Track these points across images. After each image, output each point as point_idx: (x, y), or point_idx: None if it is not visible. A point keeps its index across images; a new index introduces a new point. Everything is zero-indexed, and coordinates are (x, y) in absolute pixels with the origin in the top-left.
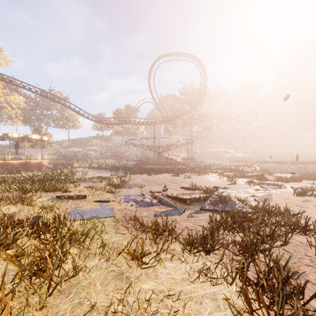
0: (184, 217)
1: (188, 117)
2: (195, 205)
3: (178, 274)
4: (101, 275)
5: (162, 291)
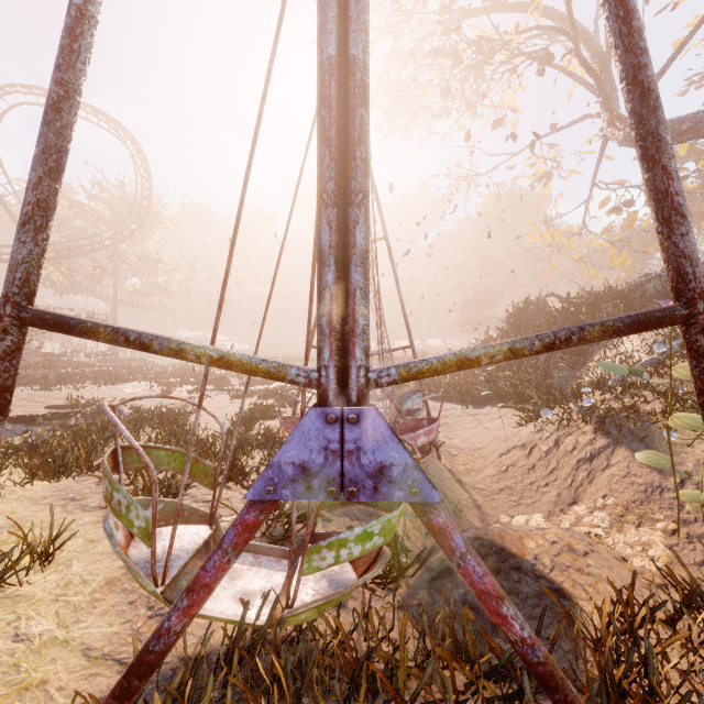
0: (22, 438)
1: (110, 258)
2: (56, 425)
3: None
4: None
5: None
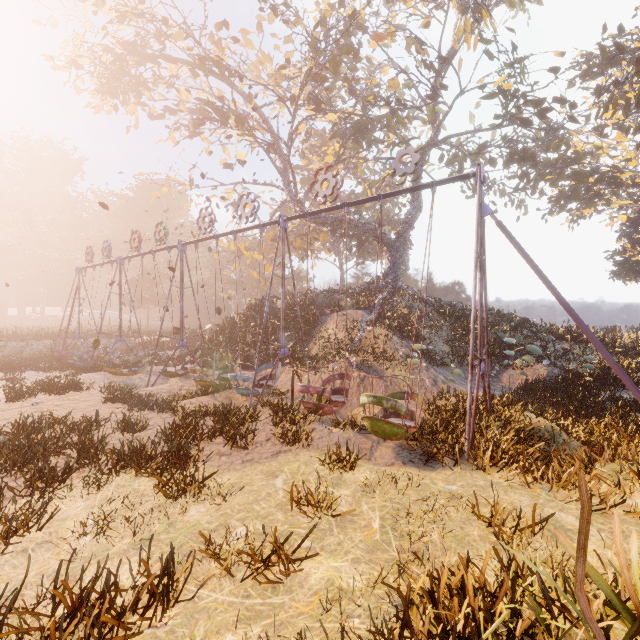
0: None
1: None
2: None
3: (75, 504)
4: (3, 574)
5: (90, 513)
